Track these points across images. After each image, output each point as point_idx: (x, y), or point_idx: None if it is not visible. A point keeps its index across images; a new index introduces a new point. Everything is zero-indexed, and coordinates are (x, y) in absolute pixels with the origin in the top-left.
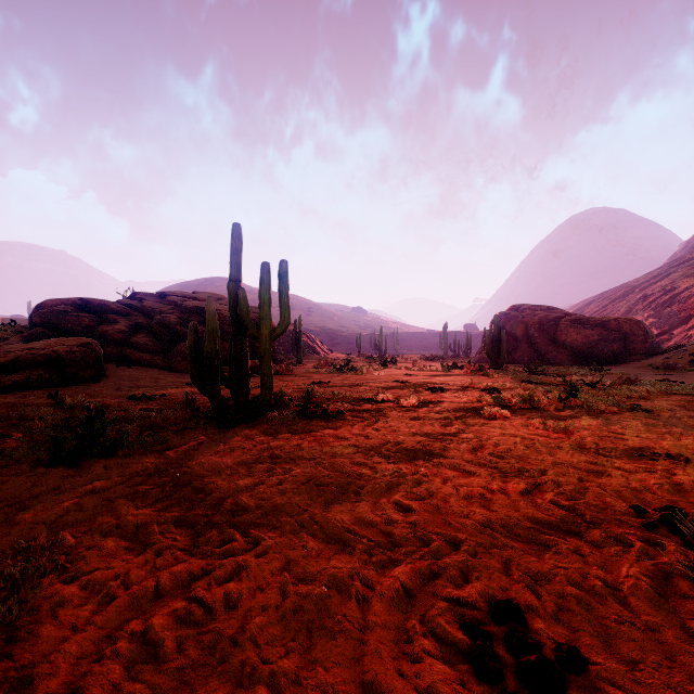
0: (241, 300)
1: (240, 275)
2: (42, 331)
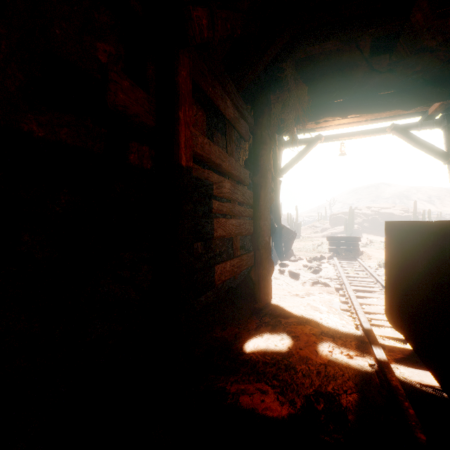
0: (416, 219)
1: (416, 212)
2: (335, 222)
